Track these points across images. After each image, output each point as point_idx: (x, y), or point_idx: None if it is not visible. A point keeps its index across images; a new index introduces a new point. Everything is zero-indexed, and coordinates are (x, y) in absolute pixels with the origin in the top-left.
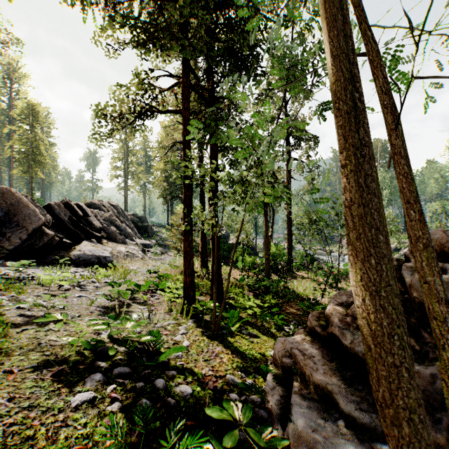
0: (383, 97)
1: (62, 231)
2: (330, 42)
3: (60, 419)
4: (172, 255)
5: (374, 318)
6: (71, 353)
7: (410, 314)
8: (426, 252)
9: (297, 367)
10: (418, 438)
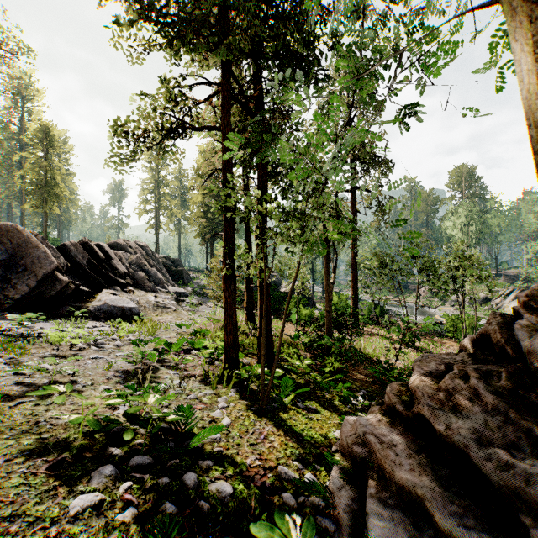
0: None
1: (79, 277)
2: None
3: (52, 535)
4: (211, 306)
5: None
6: (77, 435)
7: (528, 391)
8: None
9: (373, 460)
10: None
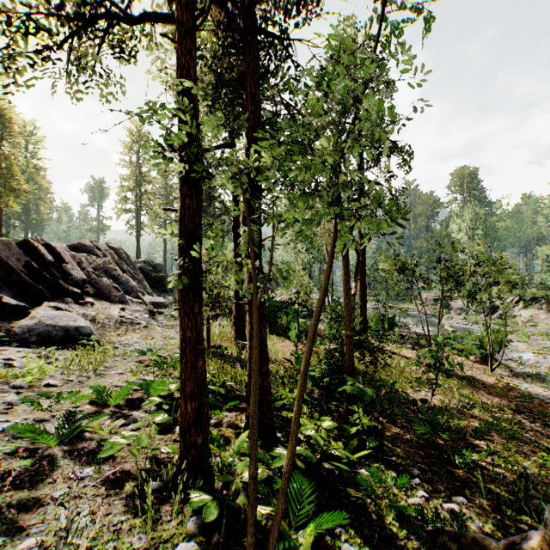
0: None
1: (12, 286)
2: None
3: None
4: None
5: None
6: None
7: None
8: None
9: None
10: None
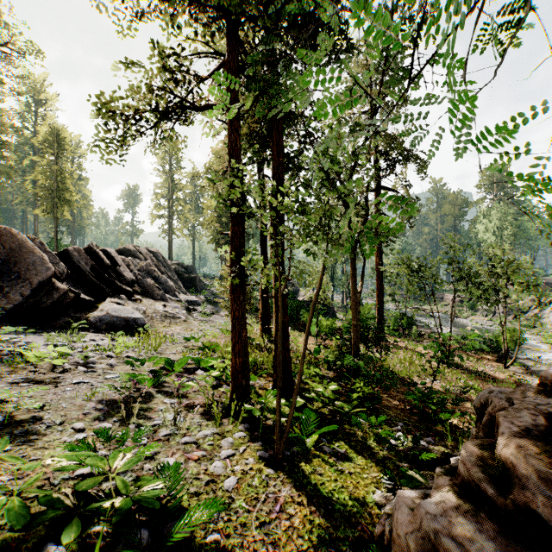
0: None
1: (82, 285)
2: None
3: None
4: (224, 316)
5: None
6: (5, 520)
7: None
8: None
9: None
10: None
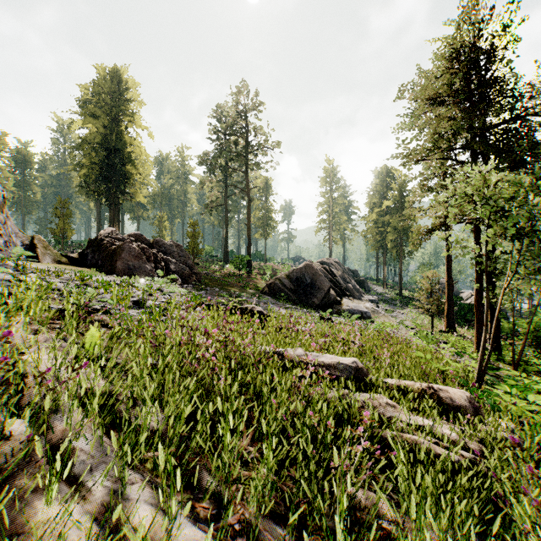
0: None
1: None
2: None
3: None
4: (403, 313)
5: None
6: None
7: None
8: None
9: None
10: None
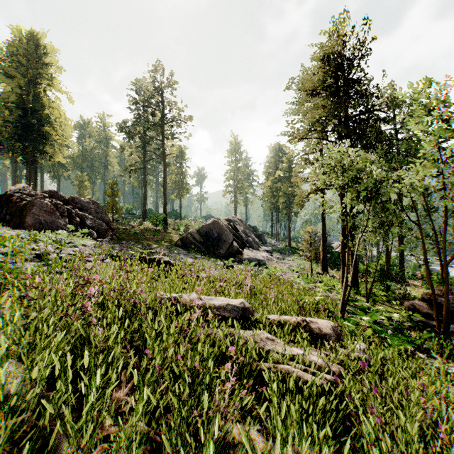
0: (436, 242)
1: None
2: (422, 248)
3: None
4: (290, 260)
5: (427, 275)
6: None
7: None
8: (442, 269)
9: (415, 309)
10: (431, 285)
